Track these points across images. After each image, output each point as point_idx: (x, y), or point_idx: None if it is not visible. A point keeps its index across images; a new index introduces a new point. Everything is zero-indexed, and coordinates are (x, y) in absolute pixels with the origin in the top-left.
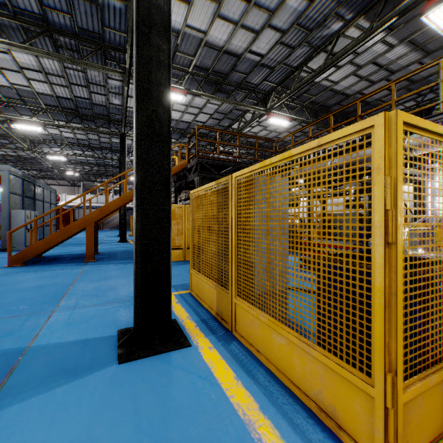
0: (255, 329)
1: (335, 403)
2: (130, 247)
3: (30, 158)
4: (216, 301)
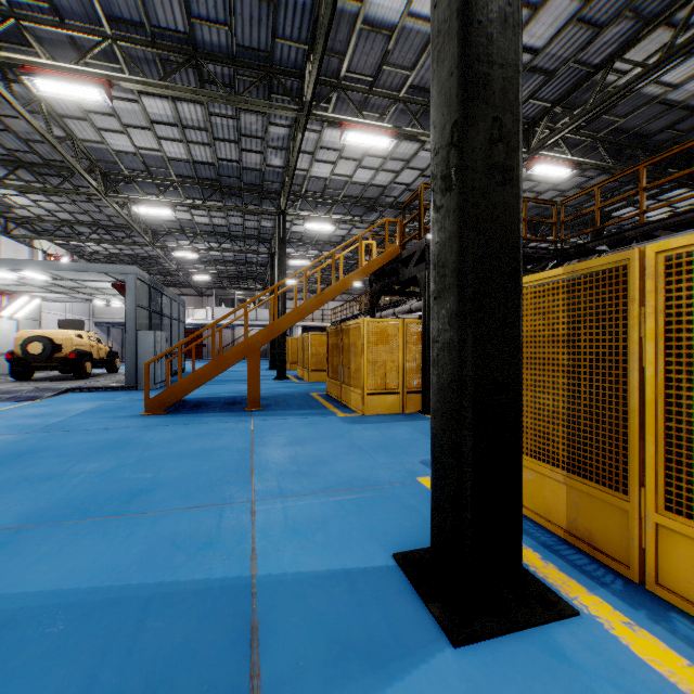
0: None
1: None
2: (298, 387)
3: (148, 257)
4: (565, 508)
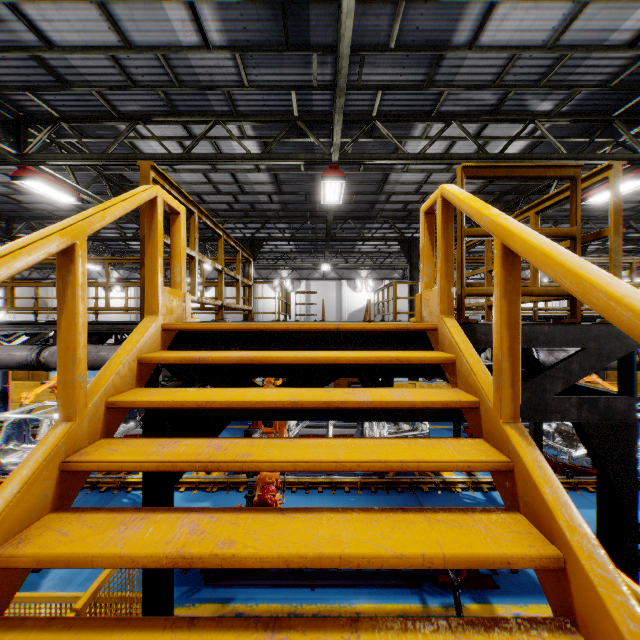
0: None
1: None
2: None
3: None
4: None
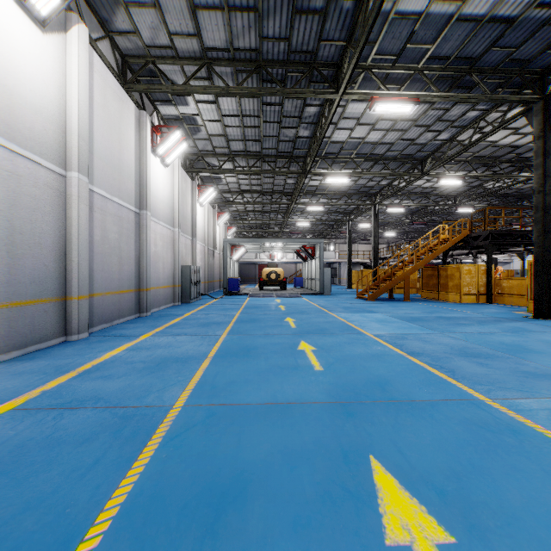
0: None
1: None
2: (398, 295)
3: (267, 224)
4: None
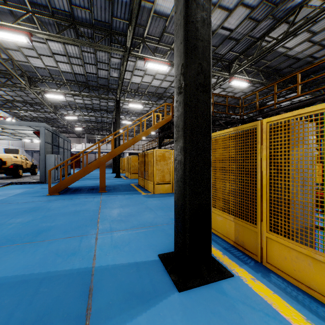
0: (303, 266)
1: None
2: (125, 181)
3: (52, 118)
4: (234, 232)
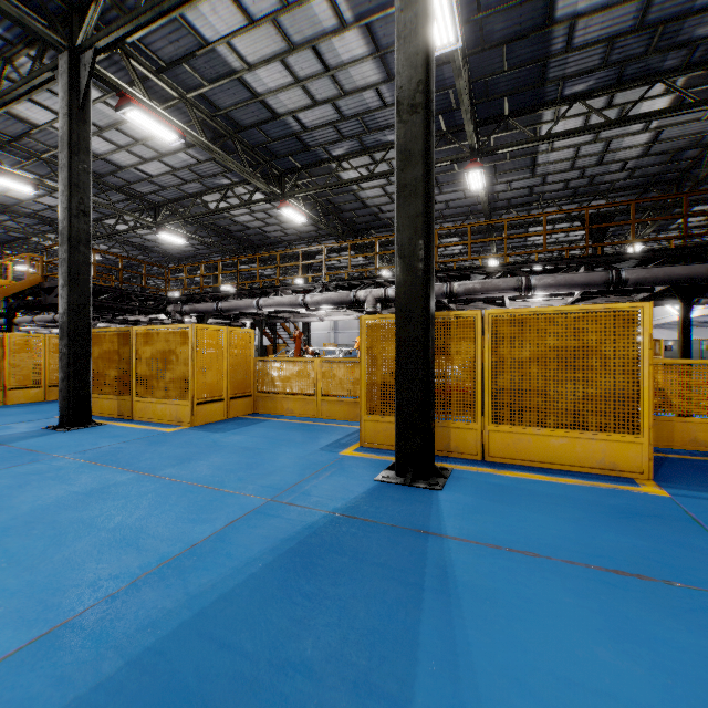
0: (149, 409)
1: (181, 416)
2: None
3: None
4: (117, 408)
